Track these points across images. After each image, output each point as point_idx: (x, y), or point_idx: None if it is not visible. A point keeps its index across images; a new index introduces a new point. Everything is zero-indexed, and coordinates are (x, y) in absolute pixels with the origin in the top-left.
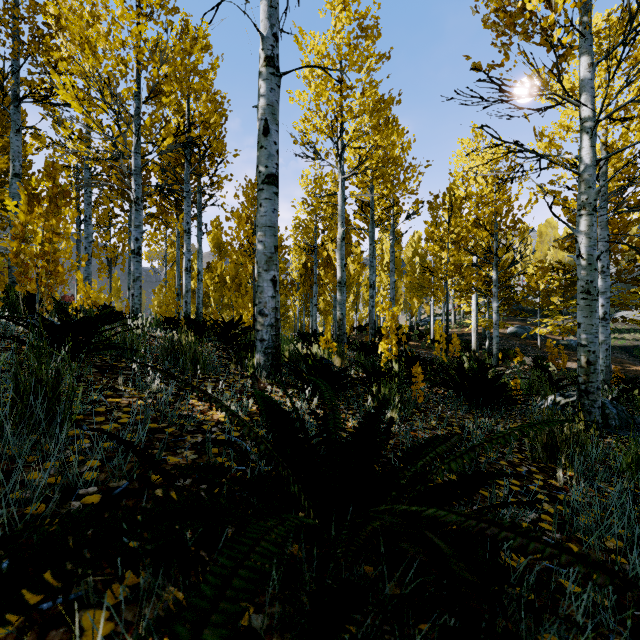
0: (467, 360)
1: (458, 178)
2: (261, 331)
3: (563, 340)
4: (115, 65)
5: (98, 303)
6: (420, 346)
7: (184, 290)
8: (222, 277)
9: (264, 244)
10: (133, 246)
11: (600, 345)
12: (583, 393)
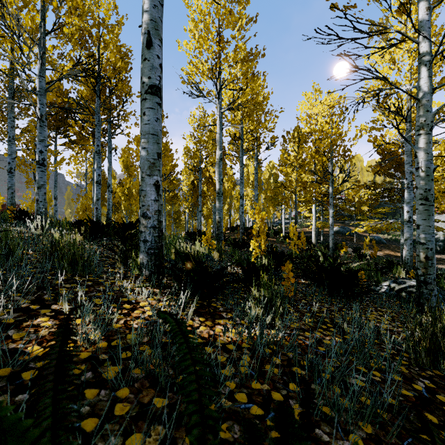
0: (321, 255)
1: (303, 120)
2: (144, 232)
3: (370, 236)
4: (36, 16)
5: (14, 208)
6: (275, 241)
7: (95, 199)
8: (130, 190)
9: (147, 150)
10: (37, 157)
11: (406, 240)
12: (422, 283)
